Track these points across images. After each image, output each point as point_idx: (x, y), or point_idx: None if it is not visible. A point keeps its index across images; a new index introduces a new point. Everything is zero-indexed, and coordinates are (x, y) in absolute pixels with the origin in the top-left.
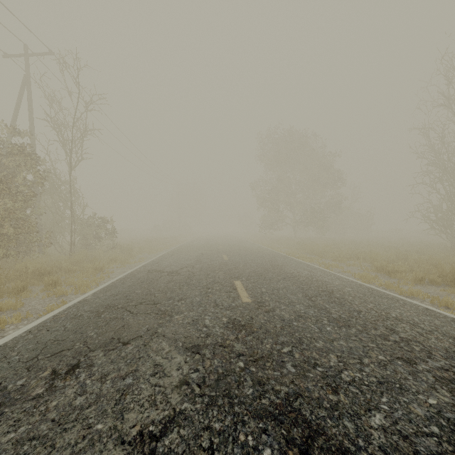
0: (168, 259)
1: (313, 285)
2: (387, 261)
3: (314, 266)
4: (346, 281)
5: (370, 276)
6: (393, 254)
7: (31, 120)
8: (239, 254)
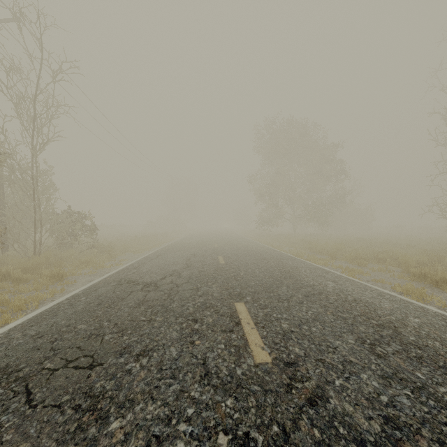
0: (151, 262)
1: (356, 311)
2: (416, 264)
3: (335, 273)
4: (397, 302)
5: (420, 290)
6: (425, 255)
7: None
8: (237, 255)
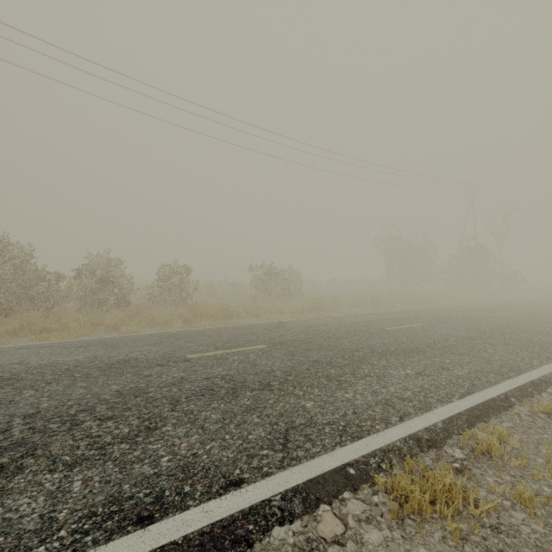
0: None
1: None
2: None
3: None
4: None
5: None
6: None
7: (474, 222)
8: None
